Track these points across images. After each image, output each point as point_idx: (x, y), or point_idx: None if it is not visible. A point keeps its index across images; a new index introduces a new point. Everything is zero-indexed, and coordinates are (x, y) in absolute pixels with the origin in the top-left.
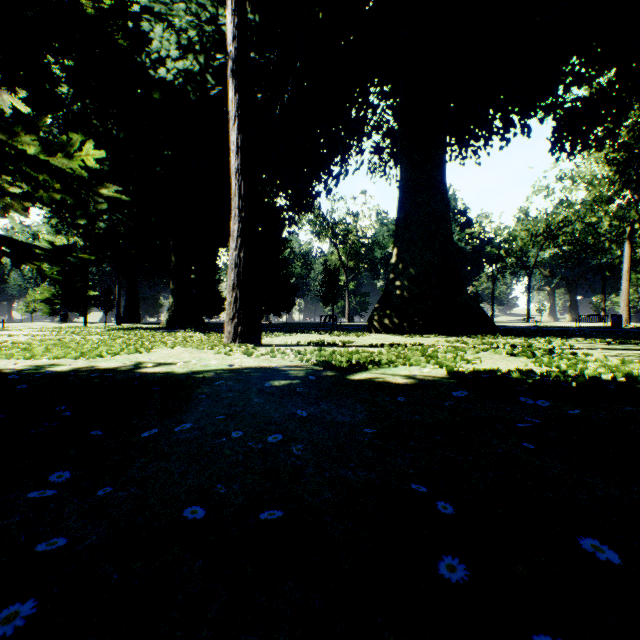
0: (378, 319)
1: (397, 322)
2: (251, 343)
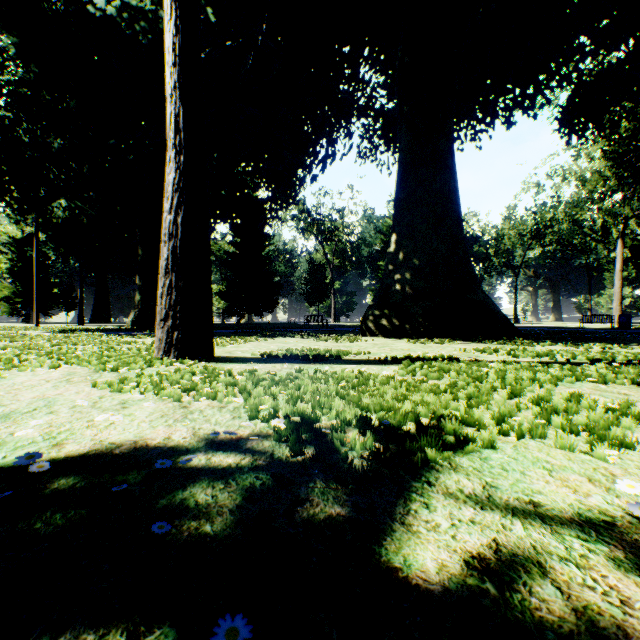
0: (374, 319)
1: (397, 323)
2: (194, 357)
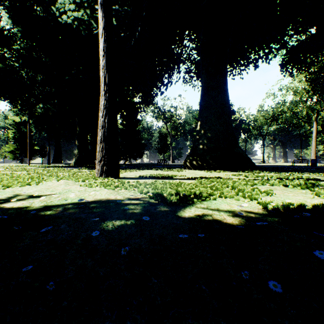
0: (189, 161)
1: (200, 163)
2: (112, 177)
